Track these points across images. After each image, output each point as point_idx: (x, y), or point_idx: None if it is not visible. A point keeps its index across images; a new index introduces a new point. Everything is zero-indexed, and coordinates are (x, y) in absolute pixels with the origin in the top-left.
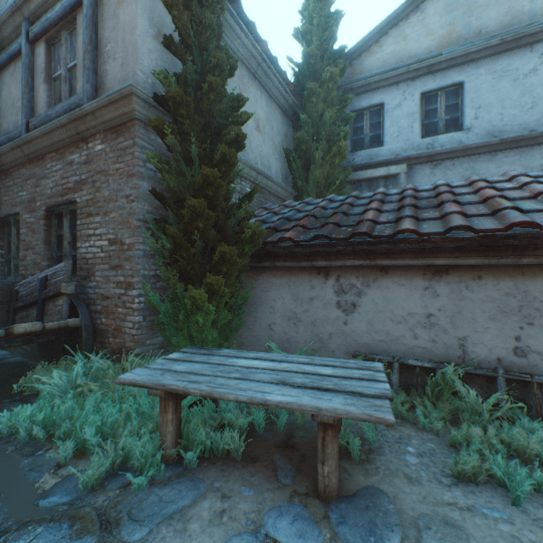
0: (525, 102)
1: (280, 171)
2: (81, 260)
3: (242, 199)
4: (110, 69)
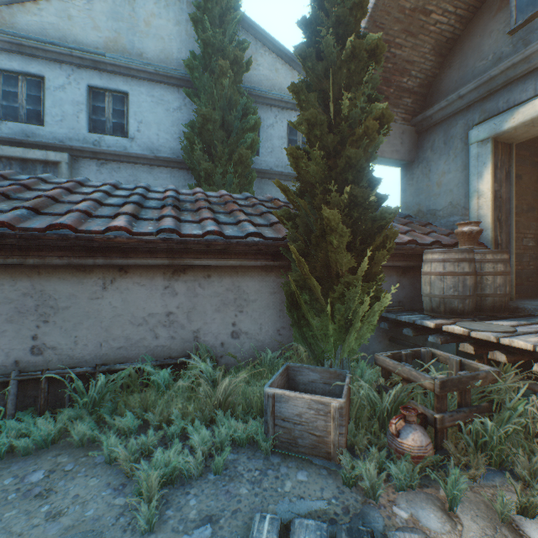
0: (175, 132)
1: None
2: None
3: None
4: None
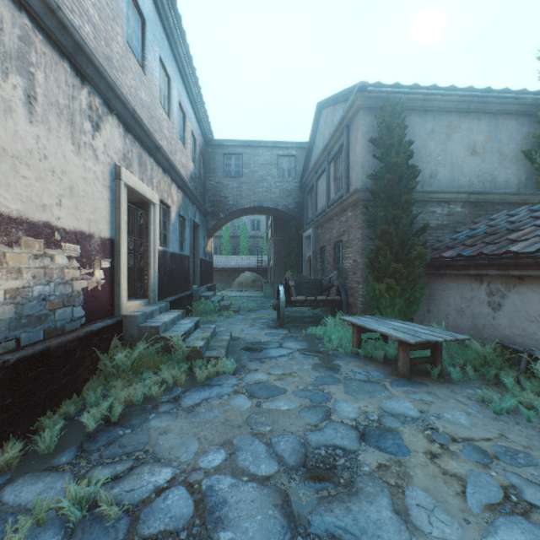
0: None
1: (513, 177)
2: (344, 269)
3: (414, 233)
4: (353, 176)
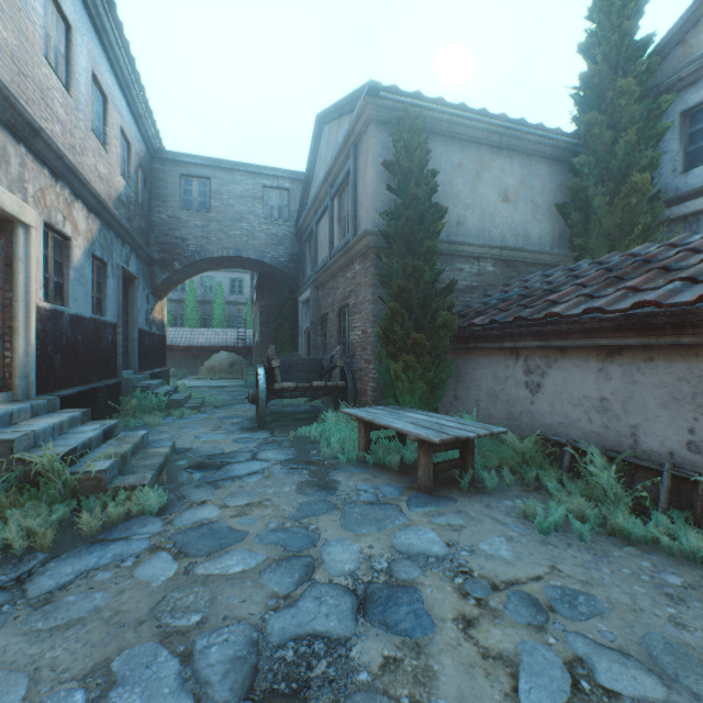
0: None
1: (547, 233)
2: (351, 344)
3: (440, 293)
4: (362, 214)
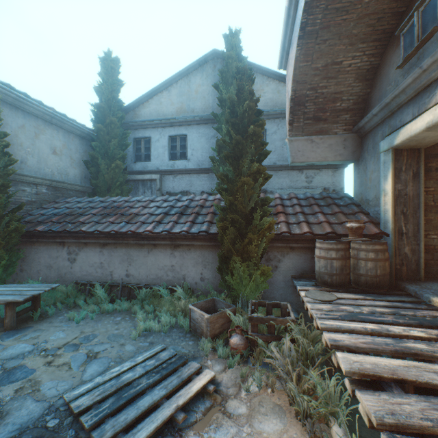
0: (211, 151)
1: (79, 174)
2: None
3: (12, 210)
4: None
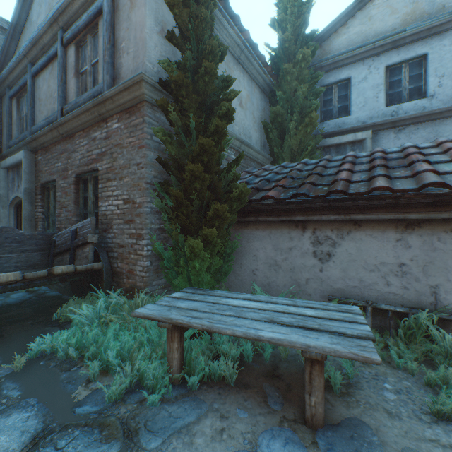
0: None
1: (259, 141)
2: (101, 216)
3: (230, 164)
4: (124, 62)
